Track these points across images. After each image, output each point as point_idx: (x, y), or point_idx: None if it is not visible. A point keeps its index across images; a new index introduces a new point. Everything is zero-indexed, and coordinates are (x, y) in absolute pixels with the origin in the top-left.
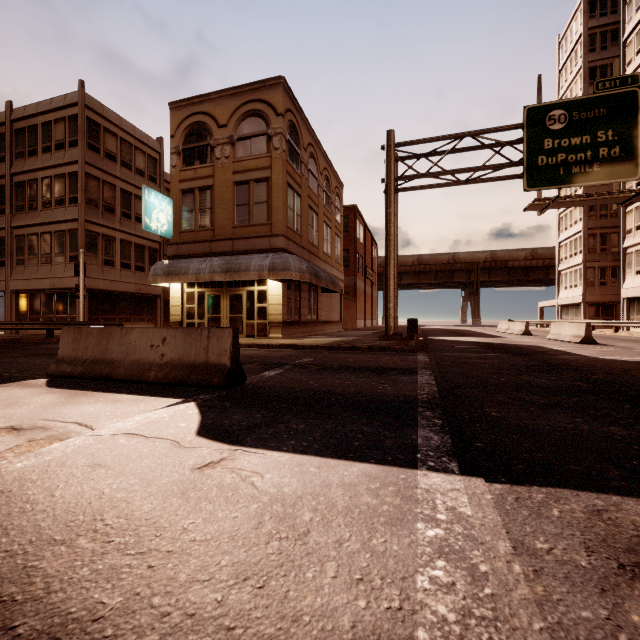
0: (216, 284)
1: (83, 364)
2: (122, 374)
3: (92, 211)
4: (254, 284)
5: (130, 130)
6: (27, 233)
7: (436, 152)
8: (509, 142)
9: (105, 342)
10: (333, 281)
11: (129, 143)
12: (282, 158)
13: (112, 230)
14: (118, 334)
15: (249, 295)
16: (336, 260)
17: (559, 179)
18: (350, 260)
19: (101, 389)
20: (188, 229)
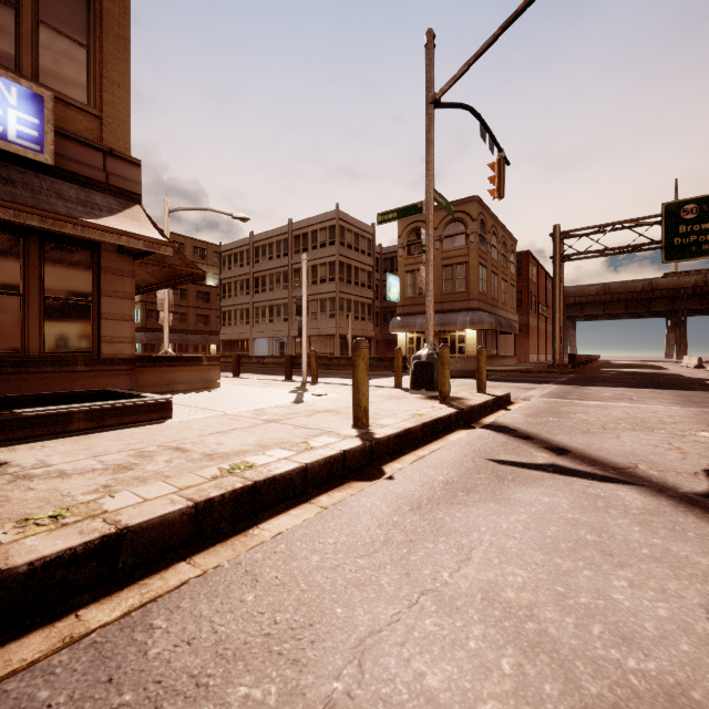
0: None
1: None
2: None
3: (341, 285)
4: (456, 331)
5: (358, 225)
6: None
7: (595, 232)
8: (657, 222)
9: None
10: (510, 326)
11: (358, 234)
12: (476, 248)
13: (350, 295)
14: None
15: (452, 338)
16: (511, 305)
17: (691, 254)
18: (523, 300)
19: None
20: (410, 296)
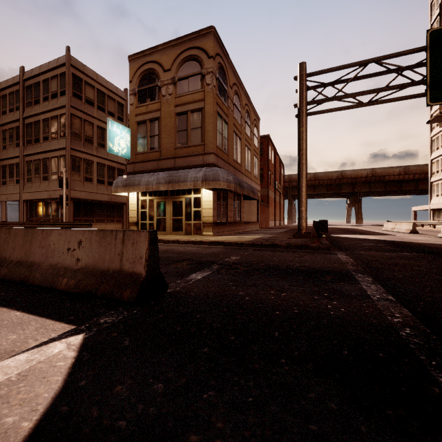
0: (162, 193)
1: (8, 266)
2: (37, 279)
3: (76, 142)
4: (191, 193)
5: (104, 83)
6: (33, 159)
7: (341, 80)
8: (408, 66)
9: (29, 244)
10: (253, 190)
11: (103, 93)
12: (213, 92)
13: (91, 156)
14: (40, 236)
15: (187, 201)
16: (254, 175)
17: None
18: (264, 176)
19: (4, 299)
20: (142, 151)
